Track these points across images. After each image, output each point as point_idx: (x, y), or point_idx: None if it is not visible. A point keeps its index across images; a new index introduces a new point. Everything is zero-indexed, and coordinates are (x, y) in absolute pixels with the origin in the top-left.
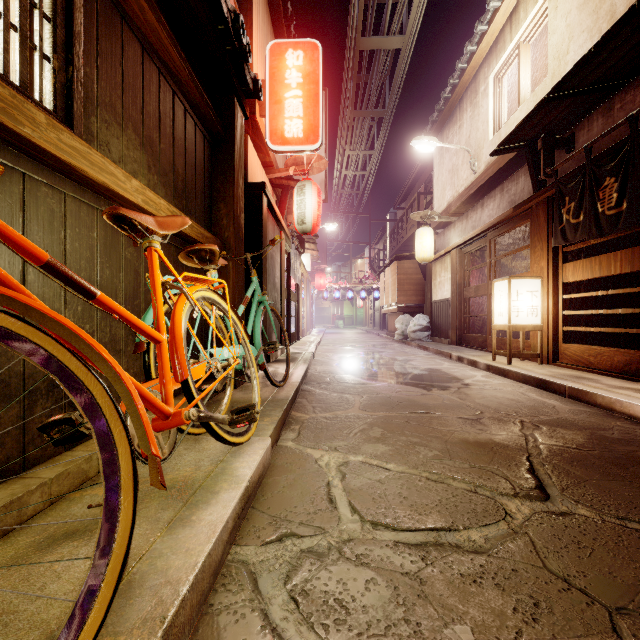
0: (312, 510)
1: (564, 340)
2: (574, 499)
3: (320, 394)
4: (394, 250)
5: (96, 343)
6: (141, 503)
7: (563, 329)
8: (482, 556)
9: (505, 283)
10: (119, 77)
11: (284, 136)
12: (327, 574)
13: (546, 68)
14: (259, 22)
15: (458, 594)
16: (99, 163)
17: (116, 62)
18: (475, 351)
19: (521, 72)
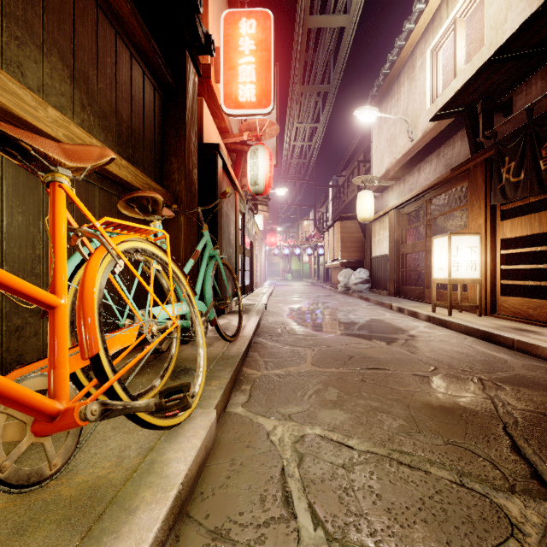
0: (263, 519)
1: (501, 293)
2: None
3: (272, 347)
4: (336, 212)
5: None
6: (20, 536)
7: (501, 282)
8: None
9: (445, 239)
10: None
11: (238, 100)
12: None
13: (482, 40)
14: None
15: None
16: None
17: None
18: (413, 302)
19: (457, 45)
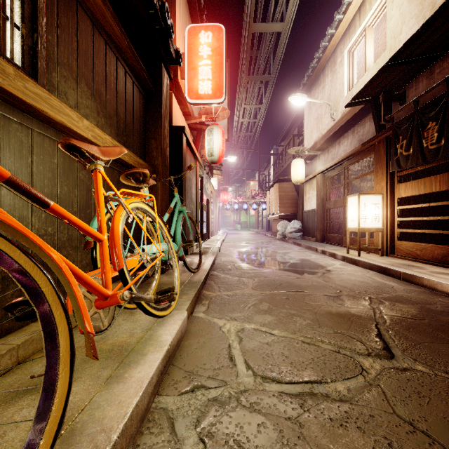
0: (217, 367)
1: (398, 239)
2: (412, 358)
3: (224, 278)
4: (276, 175)
5: (42, 242)
6: (87, 363)
7: (397, 231)
8: (346, 404)
9: (356, 198)
10: (74, 44)
11: (198, 93)
12: (228, 419)
13: (385, 45)
14: (180, 12)
15: (329, 436)
16: (57, 106)
17: (72, 33)
18: (334, 246)
19: (367, 48)
